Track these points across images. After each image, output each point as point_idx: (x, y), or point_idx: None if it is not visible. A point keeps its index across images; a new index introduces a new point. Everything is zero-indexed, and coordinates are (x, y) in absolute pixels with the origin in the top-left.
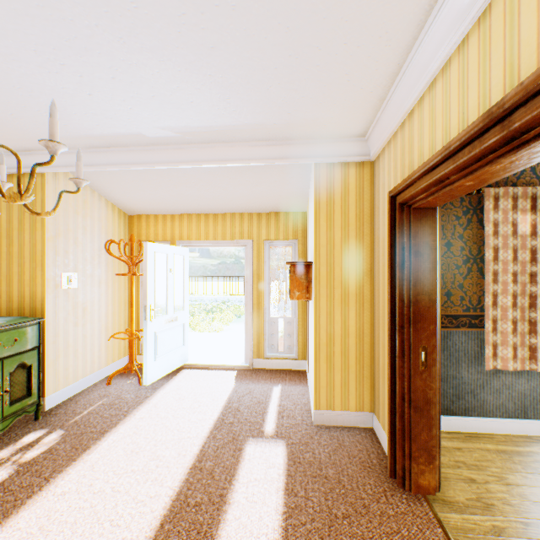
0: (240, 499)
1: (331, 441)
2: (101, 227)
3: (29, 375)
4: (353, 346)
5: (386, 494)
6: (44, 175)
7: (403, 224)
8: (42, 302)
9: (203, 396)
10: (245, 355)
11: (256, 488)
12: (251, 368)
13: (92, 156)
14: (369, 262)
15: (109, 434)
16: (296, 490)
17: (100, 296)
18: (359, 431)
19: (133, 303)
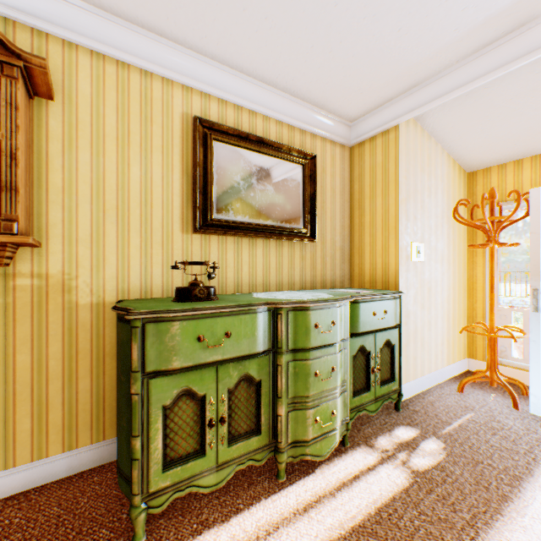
0: None
1: None
2: (442, 188)
3: (390, 355)
4: None
5: None
6: (396, 127)
7: None
8: (394, 275)
9: None
10: None
11: None
12: None
13: (469, 68)
14: None
15: (528, 485)
16: None
17: (441, 276)
18: None
19: (493, 286)
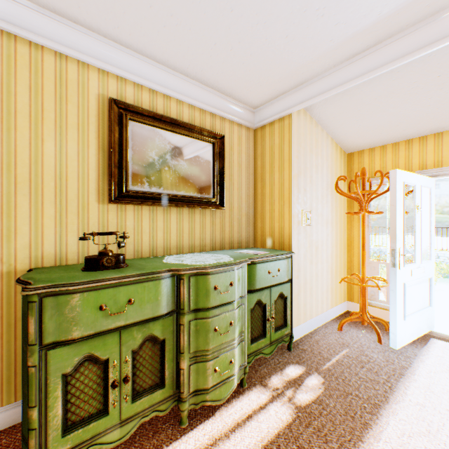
0: None
1: None
2: (327, 166)
3: (284, 305)
4: None
5: None
6: (290, 116)
7: None
8: (288, 237)
9: None
10: None
11: None
12: None
13: (343, 72)
14: None
15: (384, 412)
16: None
17: (326, 236)
18: None
19: (364, 245)
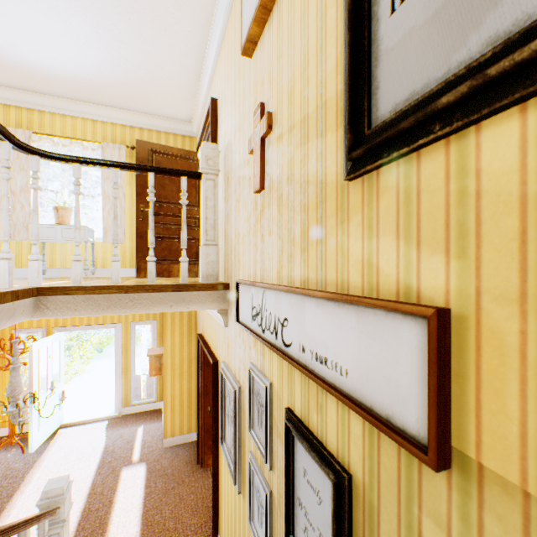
0: (121, 498)
1: (172, 454)
2: None
3: None
4: (186, 399)
5: (194, 472)
6: None
7: (202, 351)
8: None
9: (85, 448)
10: (115, 407)
11: (129, 491)
12: (120, 415)
13: None
14: (195, 353)
15: (17, 495)
16: (151, 485)
17: None
18: (189, 444)
19: None
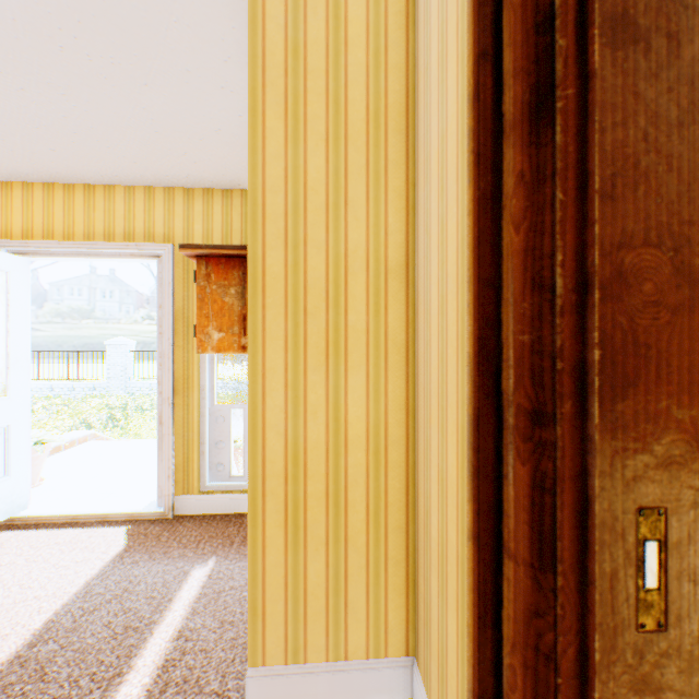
0: None
1: None
2: None
3: None
4: (359, 476)
5: None
6: None
7: None
8: None
9: None
10: (157, 489)
11: None
12: (168, 516)
13: None
14: (404, 242)
15: None
16: None
17: None
18: None
19: None
